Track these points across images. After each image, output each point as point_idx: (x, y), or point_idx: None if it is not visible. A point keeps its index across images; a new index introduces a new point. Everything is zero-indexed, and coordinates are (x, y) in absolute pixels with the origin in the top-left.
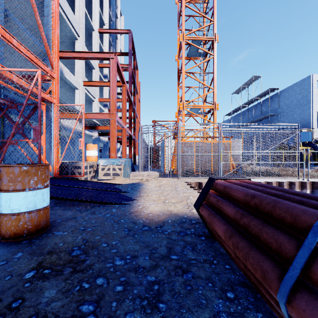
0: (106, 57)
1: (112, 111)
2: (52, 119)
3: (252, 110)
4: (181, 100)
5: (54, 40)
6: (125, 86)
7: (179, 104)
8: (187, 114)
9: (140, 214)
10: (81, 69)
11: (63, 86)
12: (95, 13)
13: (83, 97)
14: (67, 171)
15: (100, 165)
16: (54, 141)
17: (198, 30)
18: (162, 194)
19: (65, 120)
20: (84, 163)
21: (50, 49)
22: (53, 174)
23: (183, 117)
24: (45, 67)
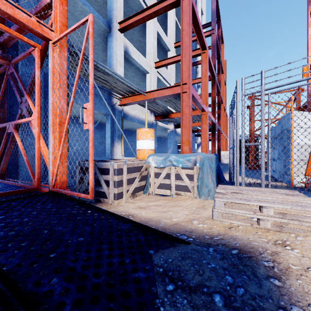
0: (175, 1)
1: (184, 80)
2: (49, 72)
3: None
4: None
5: None
6: (206, 51)
7: None
8: None
9: None
10: (152, 49)
11: (135, 74)
12: None
13: (154, 81)
14: None
15: (152, 166)
16: (51, 117)
17: None
18: None
19: (131, 109)
20: (91, 165)
21: (112, 23)
22: (50, 184)
23: None
24: None
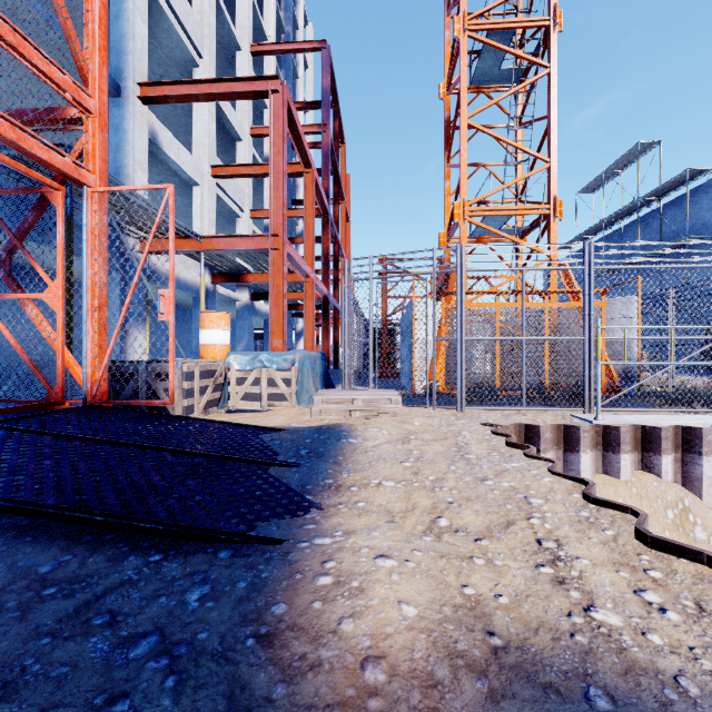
0: (259, 91)
1: (275, 228)
2: (83, 232)
3: (632, 230)
4: (455, 197)
5: (89, 1)
6: (313, 172)
7: (449, 211)
8: (471, 235)
9: (316, 656)
10: (207, 137)
11: (165, 180)
12: (243, 8)
13: (211, 204)
14: (136, 386)
15: (233, 369)
16: (88, 298)
17: (505, 1)
18: (419, 476)
19: (164, 260)
20: (172, 364)
21: (125, 80)
22: (87, 395)
23: (462, 240)
24: (53, 71)
